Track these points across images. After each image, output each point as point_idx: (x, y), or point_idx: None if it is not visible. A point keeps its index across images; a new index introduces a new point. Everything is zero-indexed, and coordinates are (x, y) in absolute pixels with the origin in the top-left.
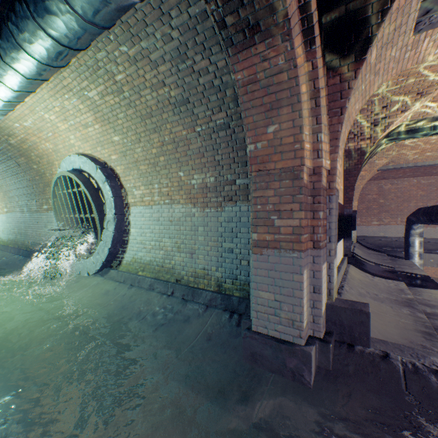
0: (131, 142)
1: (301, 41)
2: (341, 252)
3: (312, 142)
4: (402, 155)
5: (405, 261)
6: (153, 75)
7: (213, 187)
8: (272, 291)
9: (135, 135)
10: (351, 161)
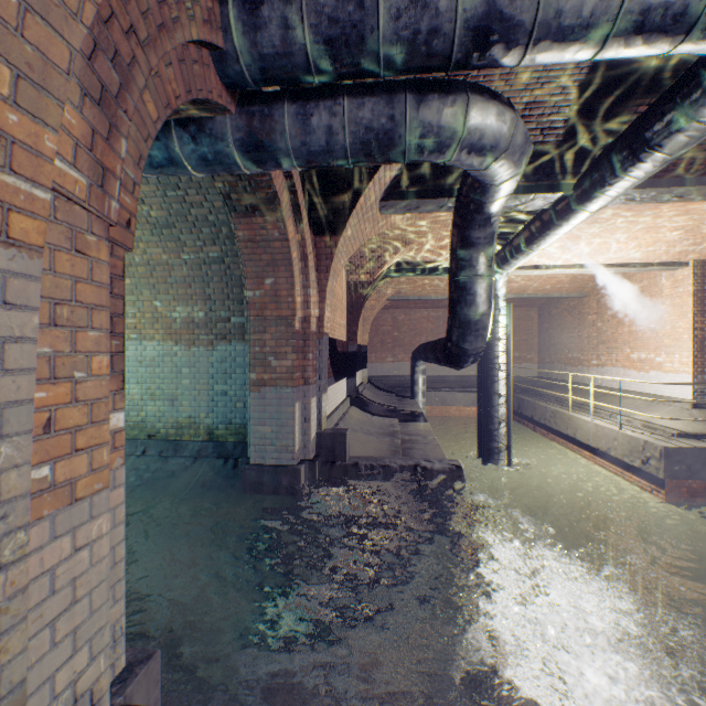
0: None
1: (293, 220)
2: (344, 393)
3: (303, 294)
4: (408, 287)
5: (410, 401)
6: None
7: (203, 323)
8: (269, 424)
9: None
10: (354, 293)
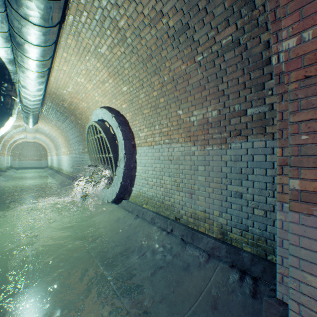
0: (136, 89)
1: None
2: None
3: None
4: None
5: None
6: (151, 7)
7: (216, 121)
8: None
9: (139, 82)
10: None
